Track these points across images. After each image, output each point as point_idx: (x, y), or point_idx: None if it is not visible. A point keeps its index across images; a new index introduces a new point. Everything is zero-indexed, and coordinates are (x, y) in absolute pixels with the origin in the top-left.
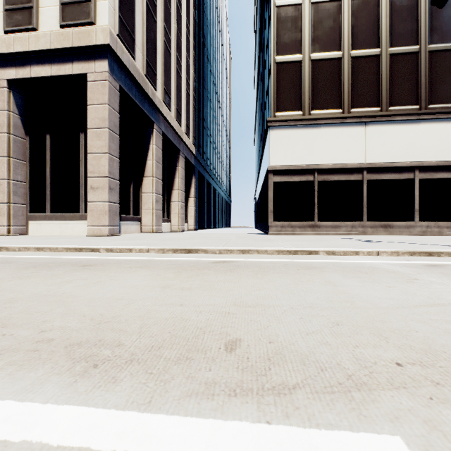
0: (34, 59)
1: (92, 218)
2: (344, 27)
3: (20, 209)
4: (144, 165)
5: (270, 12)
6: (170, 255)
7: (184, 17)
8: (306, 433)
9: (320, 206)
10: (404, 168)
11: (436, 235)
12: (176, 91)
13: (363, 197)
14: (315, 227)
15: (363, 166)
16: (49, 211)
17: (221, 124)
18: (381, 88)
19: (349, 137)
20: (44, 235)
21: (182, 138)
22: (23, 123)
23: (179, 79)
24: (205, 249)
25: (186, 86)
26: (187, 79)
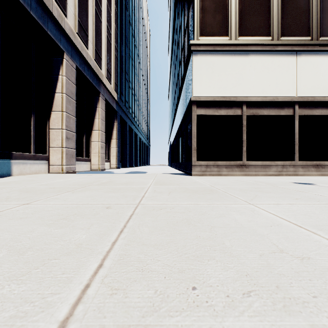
0: None
1: None
2: None
3: None
4: (52, 98)
5: None
6: None
7: None
8: None
9: (248, 143)
10: None
11: None
12: (95, 32)
13: (294, 134)
14: (243, 167)
15: (294, 100)
16: None
17: (142, 82)
18: (312, 16)
19: (279, 67)
20: None
21: (102, 80)
22: None
23: (98, 21)
24: None
25: (107, 33)
26: (107, 27)
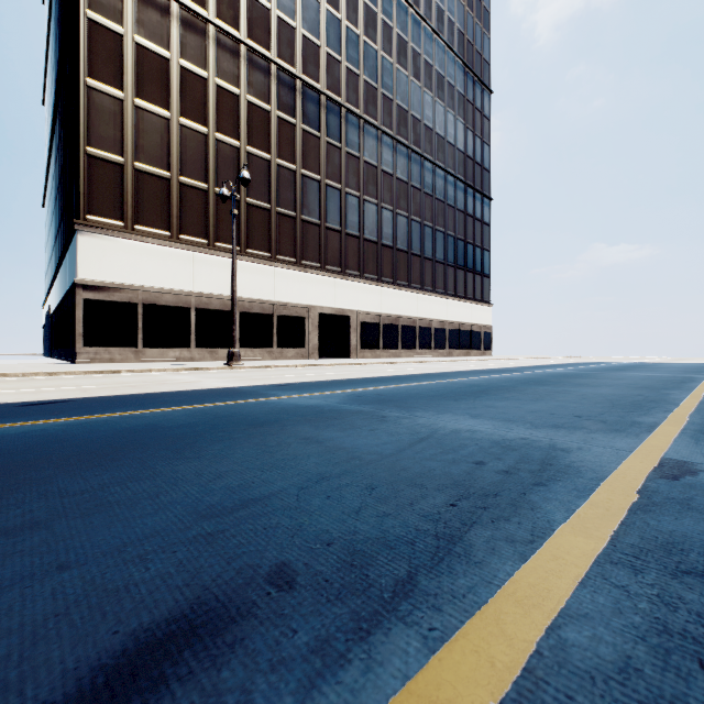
0: None
1: None
2: (173, 150)
3: None
4: None
5: (80, 87)
6: None
7: None
8: (85, 387)
9: (146, 331)
10: (228, 300)
11: (252, 360)
12: None
13: (192, 324)
14: (140, 354)
15: (191, 294)
16: None
17: None
18: (209, 223)
19: (178, 263)
20: None
21: None
22: None
23: None
24: (6, 373)
25: None
26: None
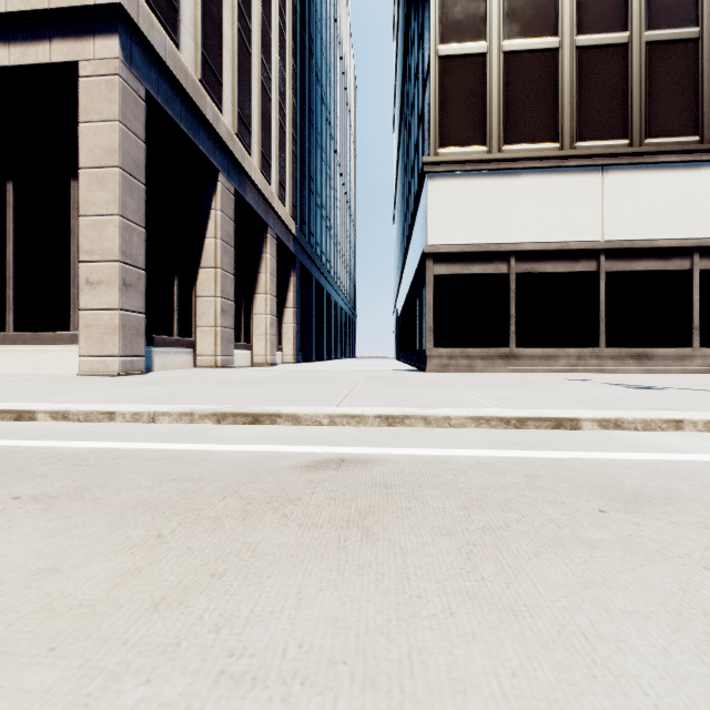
0: None
1: (89, 340)
2: None
3: None
4: (201, 247)
5: None
6: (201, 431)
7: None
8: None
9: (519, 319)
10: (674, 249)
11: None
12: (261, 122)
13: (598, 303)
14: (511, 358)
15: (598, 247)
16: (12, 328)
17: (340, 189)
18: (631, 104)
19: (572, 192)
20: (1, 372)
21: (272, 204)
22: None
23: (266, 101)
24: (294, 413)
25: (279, 116)
26: (280, 104)
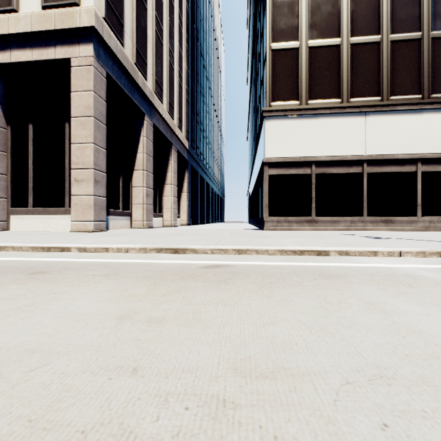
0: (15, 43)
1: (76, 212)
2: (343, 13)
3: (1, 203)
4: (135, 158)
5: None
6: (152, 256)
7: (176, 9)
8: None
9: (318, 200)
10: (406, 160)
11: (440, 230)
12: (168, 83)
13: (363, 191)
14: (312, 222)
15: (363, 158)
16: (32, 205)
17: (214, 119)
18: (382, 76)
19: (348, 127)
20: (26, 230)
21: (175, 131)
22: (4, 112)
23: (171, 71)
24: (194, 248)
25: (179, 79)
26: (179, 71)
